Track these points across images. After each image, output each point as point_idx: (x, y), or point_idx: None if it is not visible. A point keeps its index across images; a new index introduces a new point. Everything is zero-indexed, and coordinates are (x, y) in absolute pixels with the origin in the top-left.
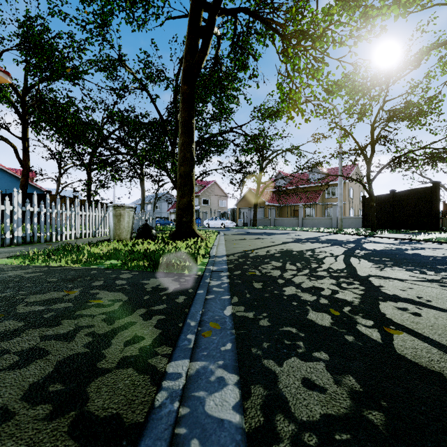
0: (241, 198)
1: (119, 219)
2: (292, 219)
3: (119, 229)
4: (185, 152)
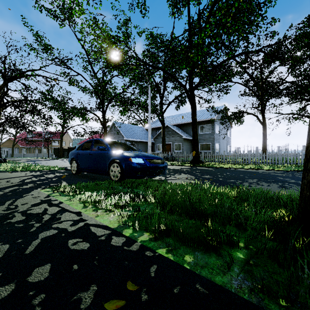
0: (3, 142)
1: None
2: (33, 154)
3: None
4: None
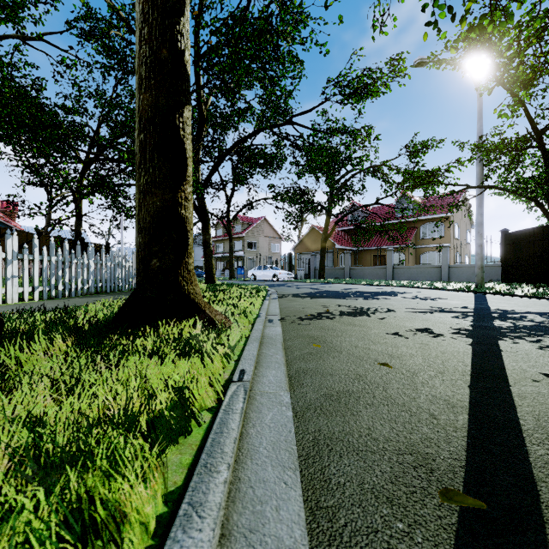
0: (300, 240)
1: None
2: (378, 268)
3: None
4: (153, 43)
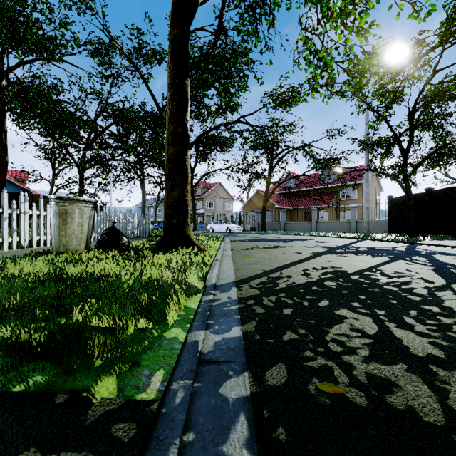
0: (248, 201)
1: (64, 220)
2: (305, 223)
3: (65, 235)
4: (175, 126)
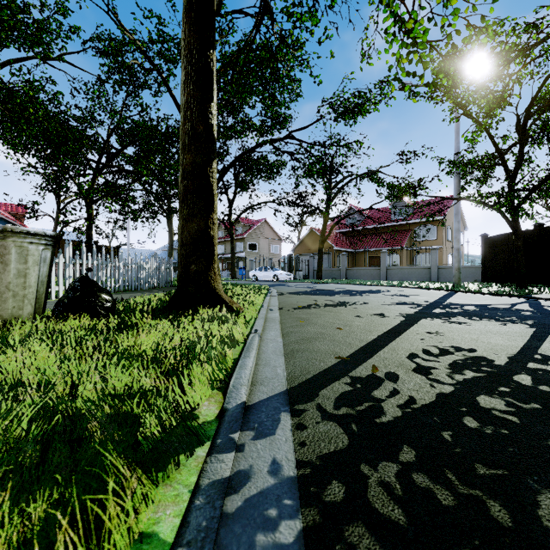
0: (300, 241)
1: None
2: (372, 269)
3: None
4: (194, 122)
